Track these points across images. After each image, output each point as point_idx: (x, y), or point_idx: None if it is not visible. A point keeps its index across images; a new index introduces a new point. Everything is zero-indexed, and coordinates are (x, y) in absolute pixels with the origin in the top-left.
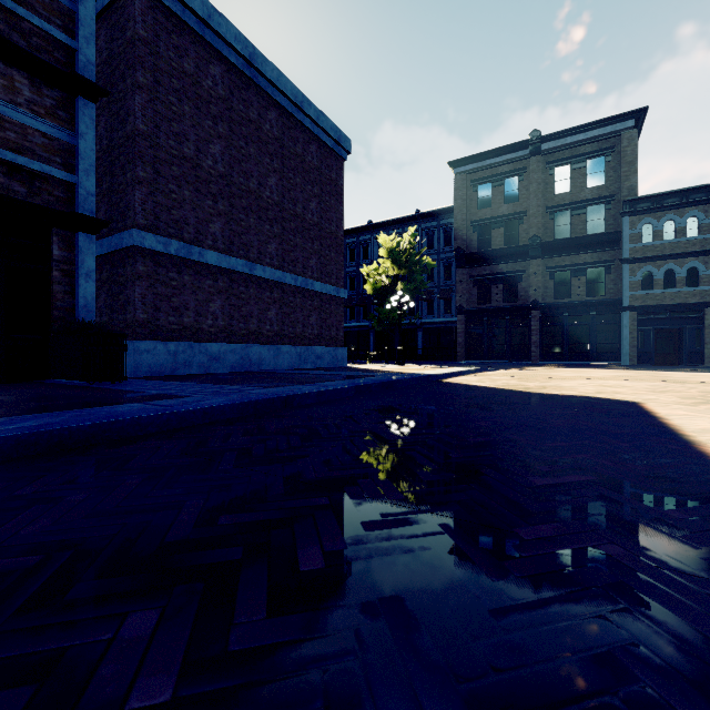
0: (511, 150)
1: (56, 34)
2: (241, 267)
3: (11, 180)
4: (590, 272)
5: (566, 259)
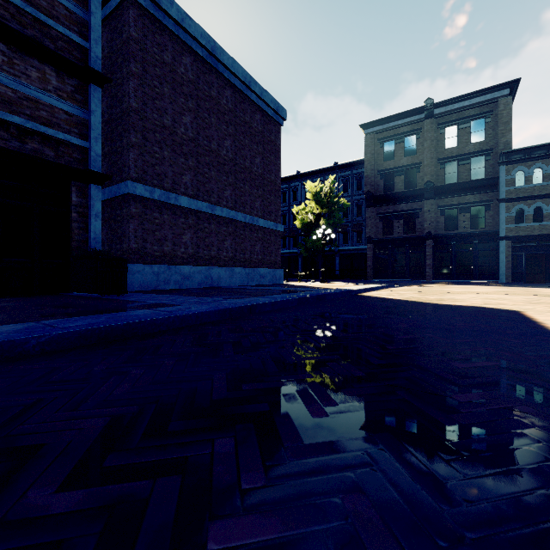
0: (410, 114)
1: (74, 38)
2: (205, 209)
3: (44, 146)
4: (473, 209)
5: (454, 199)
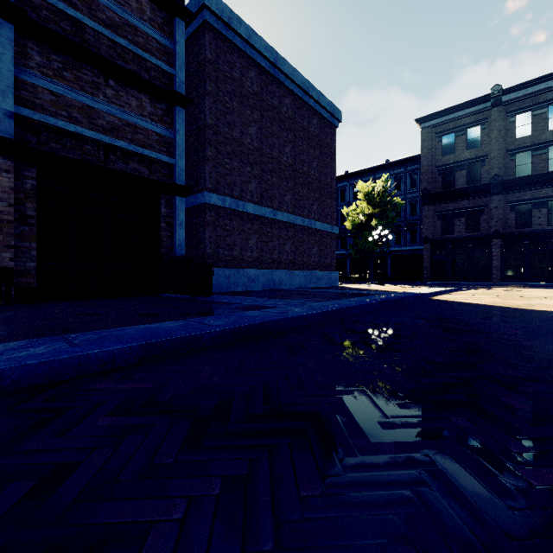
0: (473, 104)
1: (163, 67)
2: (268, 214)
3: (141, 165)
4: (551, 204)
5: (526, 193)
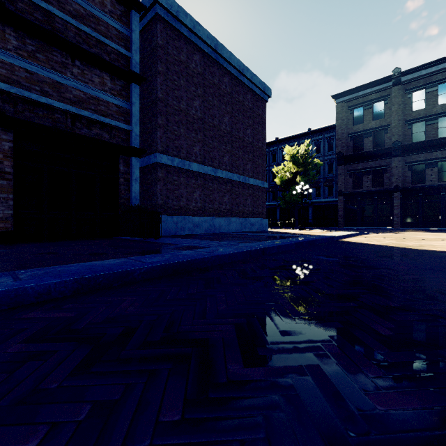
0: (378, 83)
1: (121, 51)
2: (210, 172)
3: (102, 131)
4: (441, 164)
5: (421, 155)
